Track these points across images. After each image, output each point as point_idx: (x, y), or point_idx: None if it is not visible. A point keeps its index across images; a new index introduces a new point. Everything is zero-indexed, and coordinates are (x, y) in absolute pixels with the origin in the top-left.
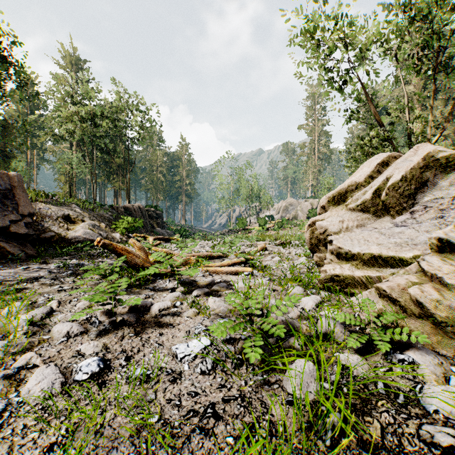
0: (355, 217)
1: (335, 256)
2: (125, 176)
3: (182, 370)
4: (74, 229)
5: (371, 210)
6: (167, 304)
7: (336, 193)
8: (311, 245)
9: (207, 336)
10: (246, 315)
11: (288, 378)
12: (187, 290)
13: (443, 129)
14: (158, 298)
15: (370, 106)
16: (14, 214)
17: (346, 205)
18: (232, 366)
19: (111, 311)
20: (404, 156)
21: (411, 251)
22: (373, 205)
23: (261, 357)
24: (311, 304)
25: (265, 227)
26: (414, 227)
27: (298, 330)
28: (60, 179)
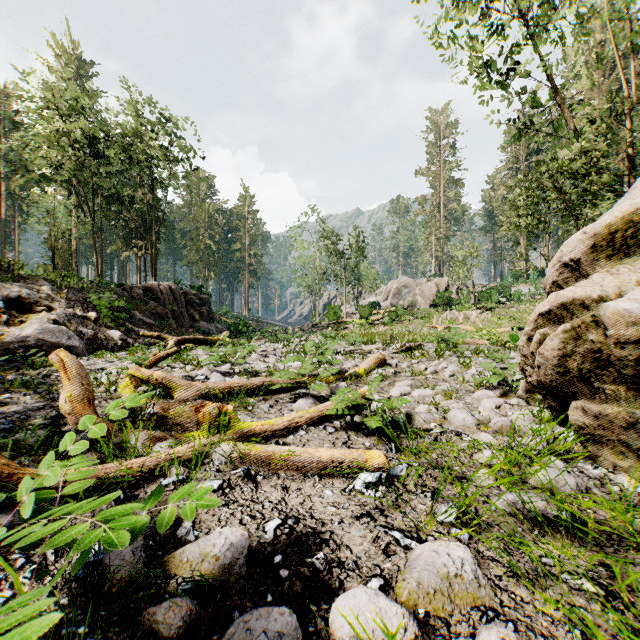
0: None
1: None
2: (149, 239)
3: None
4: (21, 324)
5: None
6: None
7: (619, 223)
8: (560, 375)
9: None
10: None
11: None
12: None
13: None
14: None
15: (562, 106)
16: None
17: None
18: None
19: None
20: None
21: None
22: None
23: None
24: None
25: (370, 319)
26: None
27: None
28: (49, 244)
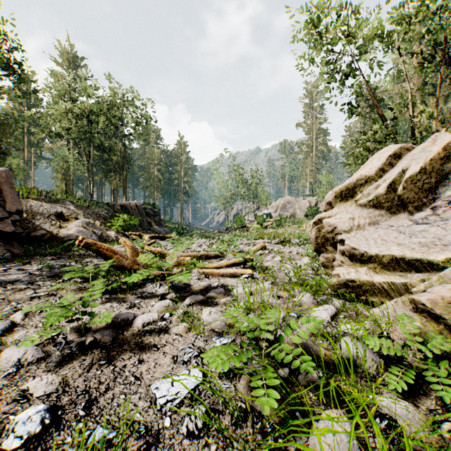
0: (366, 213)
1: (348, 257)
2: (122, 174)
3: (161, 428)
4: (66, 227)
5: (384, 206)
6: (153, 317)
7: (344, 188)
8: (317, 245)
9: (197, 376)
10: (249, 339)
11: (317, 450)
12: (179, 297)
13: (449, 124)
14: (145, 308)
15: (372, 100)
16: (1, 211)
17: (356, 200)
18: (231, 421)
19: (85, 327)
20: (421, 147)
21: (442, 253)
22: (387, 200)
23: (274, 412)
24: (325, 316)
25: (263, 225)
26: (439, 225)
27: (315, 355)
28: (57, 177)
